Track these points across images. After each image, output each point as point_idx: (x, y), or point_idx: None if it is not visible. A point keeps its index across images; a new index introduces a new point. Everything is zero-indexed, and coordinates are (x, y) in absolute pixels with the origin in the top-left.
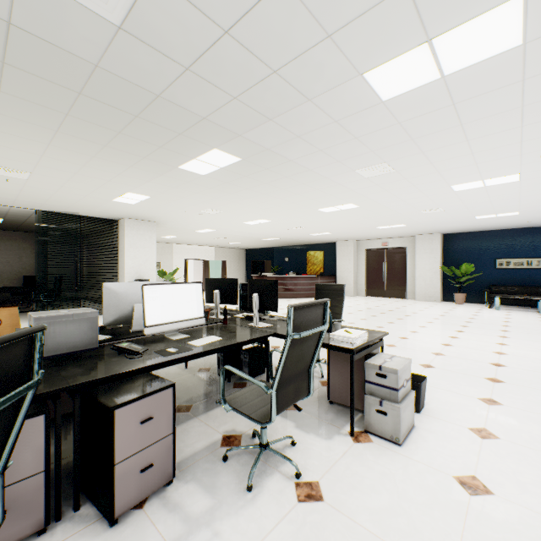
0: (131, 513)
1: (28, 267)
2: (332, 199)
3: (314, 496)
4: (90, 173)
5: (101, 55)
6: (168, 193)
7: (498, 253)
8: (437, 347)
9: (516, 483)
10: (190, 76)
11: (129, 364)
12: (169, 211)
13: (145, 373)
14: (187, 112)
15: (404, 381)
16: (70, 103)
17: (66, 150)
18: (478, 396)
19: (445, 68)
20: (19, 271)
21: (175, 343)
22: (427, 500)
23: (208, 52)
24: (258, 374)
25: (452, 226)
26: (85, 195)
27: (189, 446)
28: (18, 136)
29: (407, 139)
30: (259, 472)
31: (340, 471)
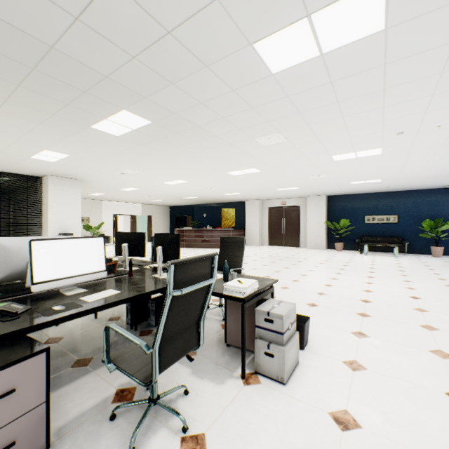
0: None
1: None
2: (238, 164)
3: None
4: None
5: None
6: (86, 152)
7: (366, 211)
8: (321, 288)
9: (379, 413)
10: (82, 28)
11: None
12: (91, 170)
13: (21, 336)
14: (87, 69)
15: (289, 324)
16: None
17: None
18: (350, 330)
19: (323, 45)
20: None
21: (67, 299)
22: (304, 442)
23: (96, 1)
24: None
25: (334, 189)
26: (0, 151)
27: (78, 406)
28: None
29: (296, 112)
30: (146, 430)
31: (227, 418)
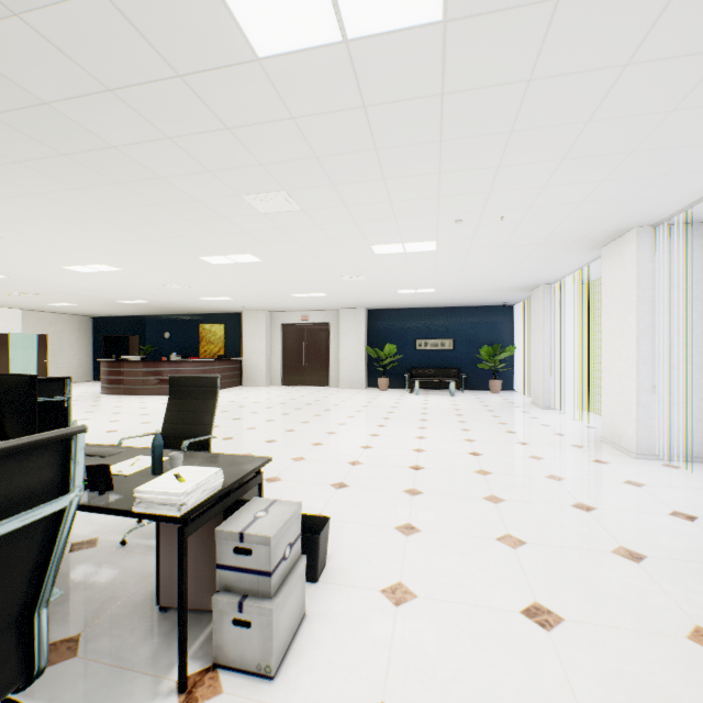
0: None
1: None
2: (219, 243)
3: None
4: None
5: None
6: None
7: (418, 333)
8: (355, 453)
9: (436, 689)
10: None
11: None
12: None
13: None
14: None
15: (286, 549)
16: None
17: None
18: (395, 523)
19: (348, 21)
20: None
21: None
22: None
23: None
24: None
25: (376, 300)
26: None
27: None
28: None
29: (310, 156)
30: None
31: None
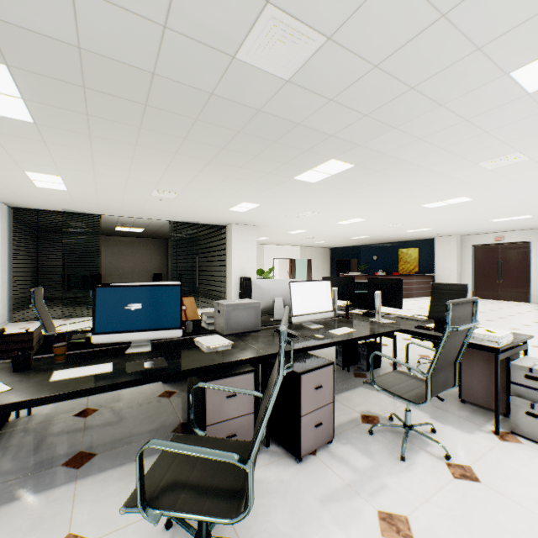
0: (308, 457)
1: (156, 266)
2: (441, 194)
3: (469, 477)
4: (220, 190)
5: (266, 102)
6: (276, 200)
7: None
8: None
9: None
10: (331, 105)
11: (295, 344)
12: (271, 216)
13: (304, 352)
14: (317, 133)
15: None
16: (228, 140)
17: (210, 174)
18: None
19: None
20: (150, 270)
21: (316, 331)
22: None
23: (353, 84)
24: (374, 368)
25: None
26: (209, 207)
27: (334, 418)
28: (182, 168)
29: None
30: (406, 448)
31: (491, 462)
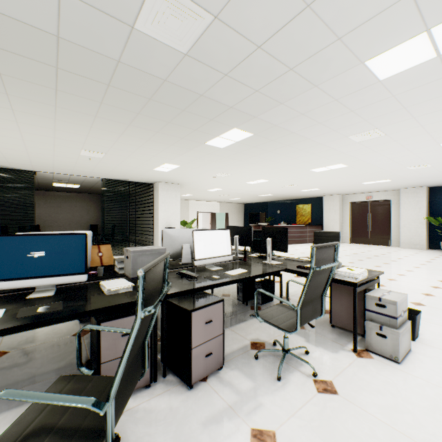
0: (199, 383)
1: (92, 218)
2: (324, 161)
3: (329, 390)
4: (142, 151)
5: (170, 73)
6: (193, 162)
7: None
8: (426, 289)
9: None
10: (227, 79)
11: (192, 284)
12: (191, 176)
13: (201, 291)
14: (219, 104)
15: (401, 312)
16: (142, 106)
17: (131, 137)
18: None
19: (441, 48)
20: (87, 221)
21: (215, 272)
22: (428, 406)
23: (243, 62)
24: (268, 301)
25: (439, 179)
26: (136, 167)
27: (228, 346)
28: (104, 130)
29: (400, 108)
30: (283, 369)
31: (348, 376)
